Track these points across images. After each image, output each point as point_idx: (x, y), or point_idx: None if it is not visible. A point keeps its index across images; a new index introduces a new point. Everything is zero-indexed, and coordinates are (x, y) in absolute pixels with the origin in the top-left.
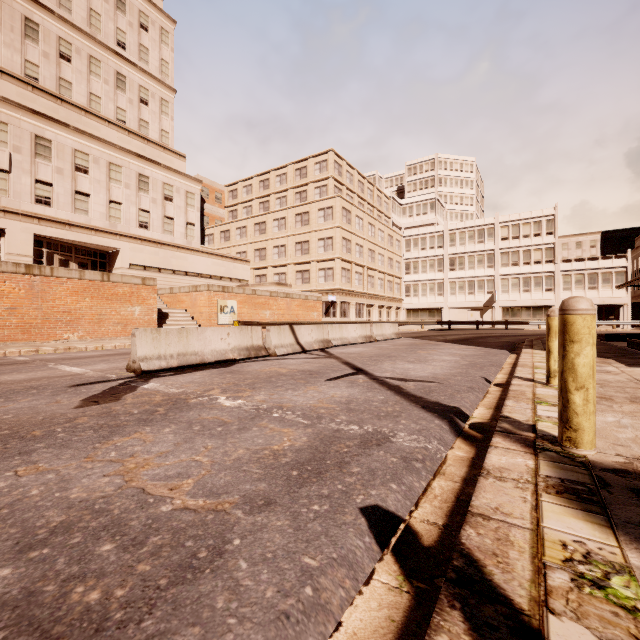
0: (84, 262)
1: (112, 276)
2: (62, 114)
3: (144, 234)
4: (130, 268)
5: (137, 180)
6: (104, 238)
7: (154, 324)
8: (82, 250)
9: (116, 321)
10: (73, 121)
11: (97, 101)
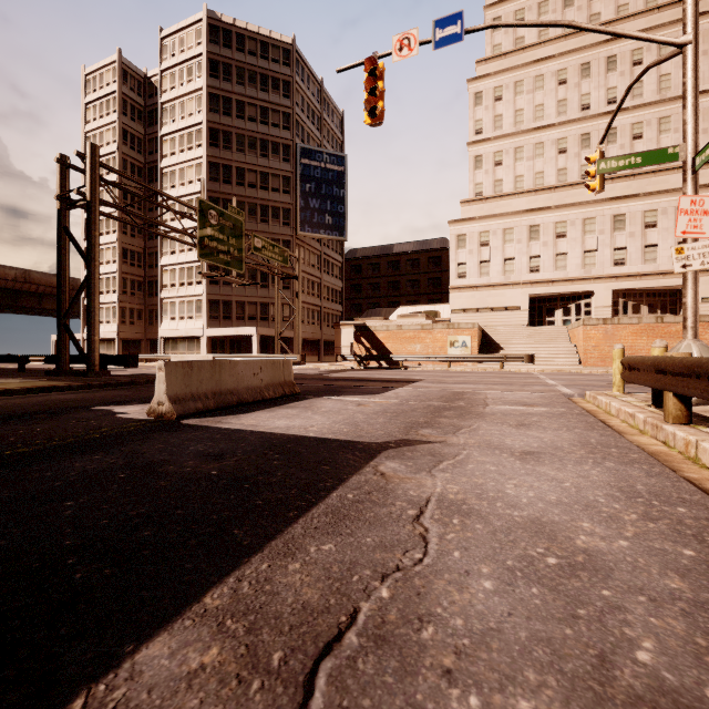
0: (653, 303)
1: (665, 318)
2: (634, 186)
3: None
4: (701, 302)
5: None
6: (671, 279)
7: None
8: (651, 293)
9: None
10: (643, 187)
11: None
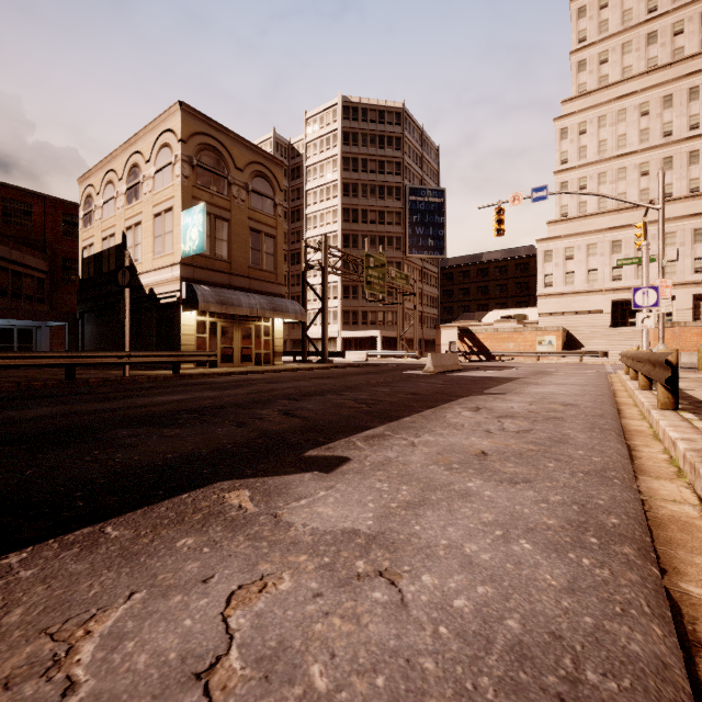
0: None
1: None
2: None
3: None
4: None
5: None
6: None
7: None
8: None
9: None
10: None
11: None
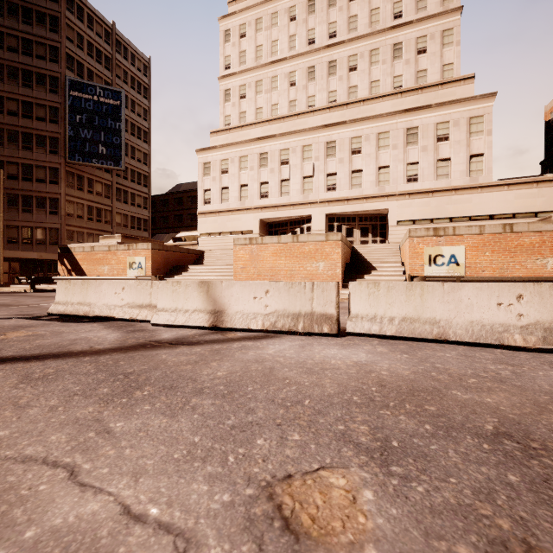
0: (365, 227)
1: (300, 237)
2: (347, 115)
3: (412, 188)
4: (398, 225)
5: (405, 136)
6: (373, 203)
7: (337, 279)
8: (364, 218)
9: (303, 276)
10: (354, 116)
11: (376, 85)
